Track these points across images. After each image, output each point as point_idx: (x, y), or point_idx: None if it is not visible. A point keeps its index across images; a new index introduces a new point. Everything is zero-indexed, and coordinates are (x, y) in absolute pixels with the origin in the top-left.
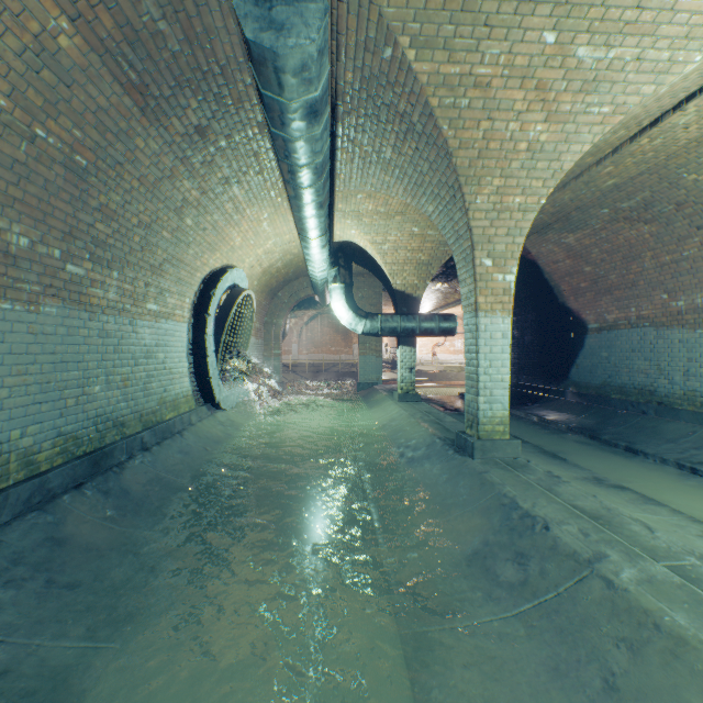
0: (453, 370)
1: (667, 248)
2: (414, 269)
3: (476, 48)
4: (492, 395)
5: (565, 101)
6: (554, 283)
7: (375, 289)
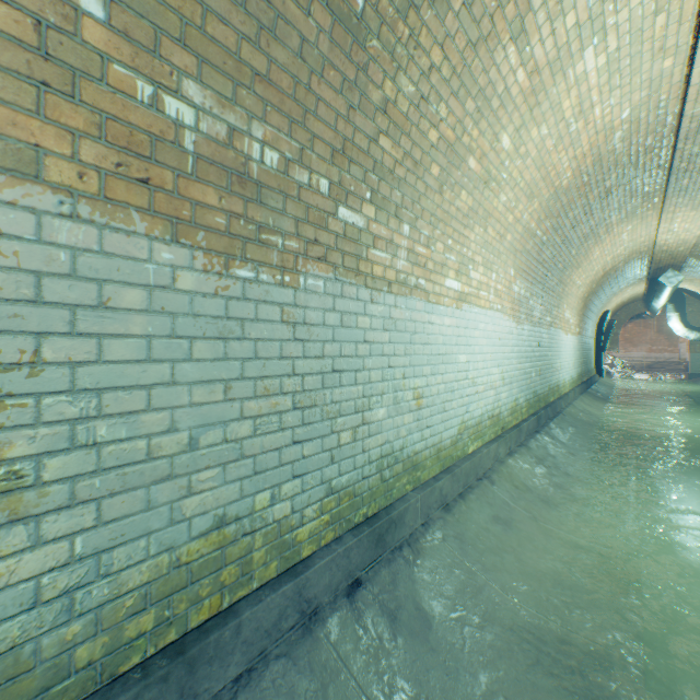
0: None
1: None
2: None
3: None
4: None
5: None
6: None
7: None
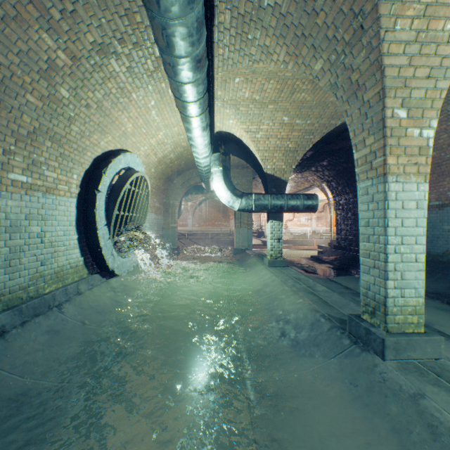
0: (299, 238)
1: None
2: (282, 155)
3: None
4: (404, 279)
5: None
6: None
7: (247, 178)
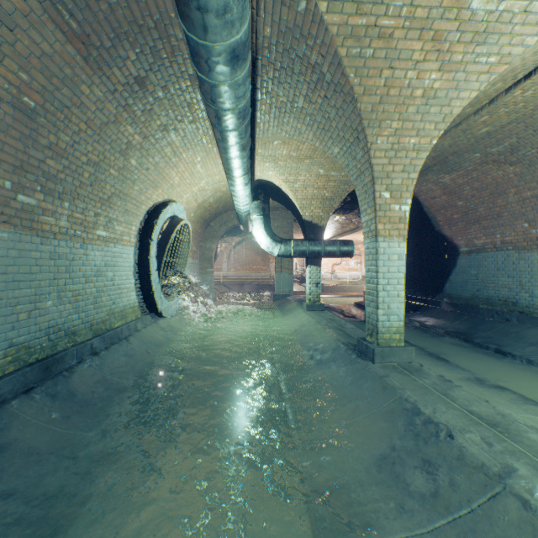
0: (347, 284)
1: (528, 185)
2: (320, 203)
3: (381, 0)
4: (390, 309)
5: (457, 51)
6: (431, 215)
7: (287, 220)
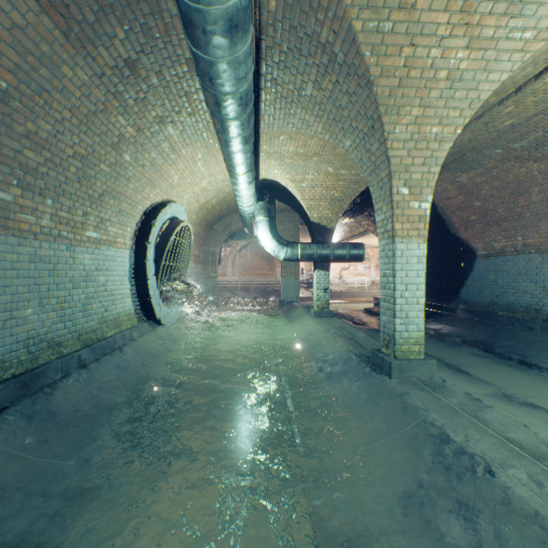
0: (356, 289)
1: None
2: (328, 204)
3: None
4: (408, 317)
5: (488, 25)
6: (446, 217)
7: (294, 223)
